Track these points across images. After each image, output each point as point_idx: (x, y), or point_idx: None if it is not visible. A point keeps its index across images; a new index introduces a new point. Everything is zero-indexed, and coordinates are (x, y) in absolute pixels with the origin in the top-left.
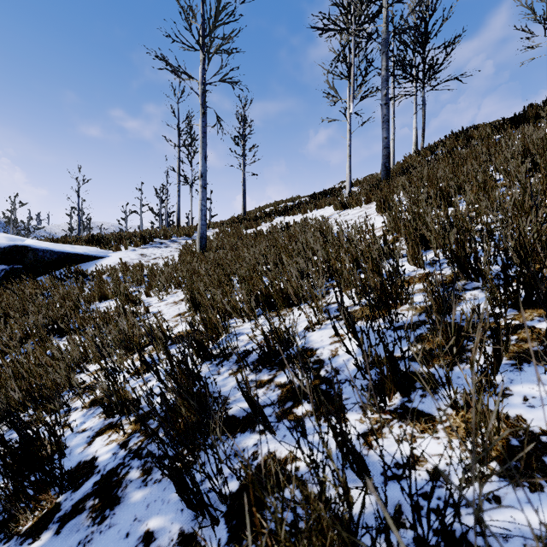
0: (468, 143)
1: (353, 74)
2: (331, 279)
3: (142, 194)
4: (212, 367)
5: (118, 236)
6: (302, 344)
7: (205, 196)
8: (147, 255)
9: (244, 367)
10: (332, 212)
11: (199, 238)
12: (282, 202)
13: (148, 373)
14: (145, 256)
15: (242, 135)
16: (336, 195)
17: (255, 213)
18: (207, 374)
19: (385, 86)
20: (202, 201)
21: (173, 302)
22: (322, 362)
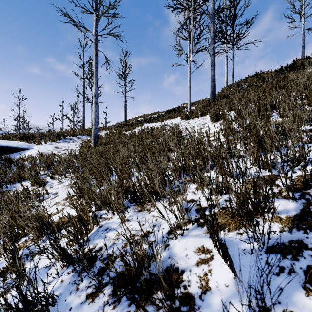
0: (263, 80)
1: (192, 36)
2: (198, 193)
3: (63, 108)
4: (73, 278)
5: (41, 134)
6: (166, 257)
7: (97, 109)
8: (59, 147)
9: (103, 285)
10: (179, 121)
11: (93, 136)
12: (148, 115)
13: (15, 273)
14: (58, 148)
15: (124, 73)
16: (180, 111)
17: (132, 121)
18: (65, 290)
19: (212, 43)
20: (95, 112)
21: (68, 185)
22: (192, 302)
